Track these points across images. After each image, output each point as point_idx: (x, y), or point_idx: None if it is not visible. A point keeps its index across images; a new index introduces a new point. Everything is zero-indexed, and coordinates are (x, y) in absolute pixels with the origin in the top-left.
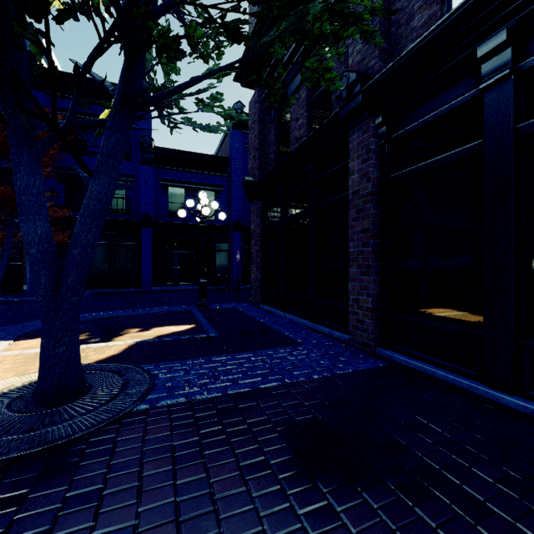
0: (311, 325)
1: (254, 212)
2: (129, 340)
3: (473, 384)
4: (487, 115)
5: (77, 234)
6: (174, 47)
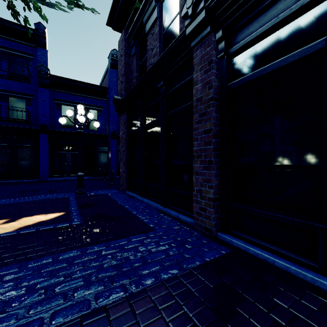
0: (162, 209)
1: (121, 122)
2: None
3: (318, 278)
4: None
5: None
6: None
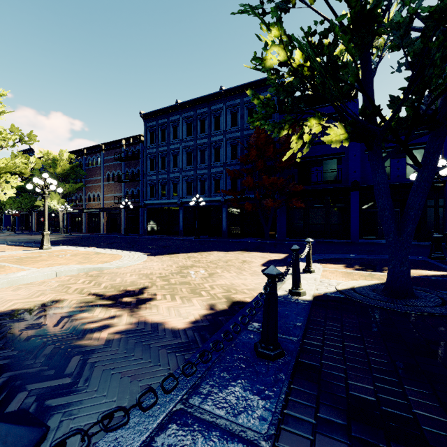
0: None
1: None
2: None
3: None
4: None
5: (412, 203)
6: None
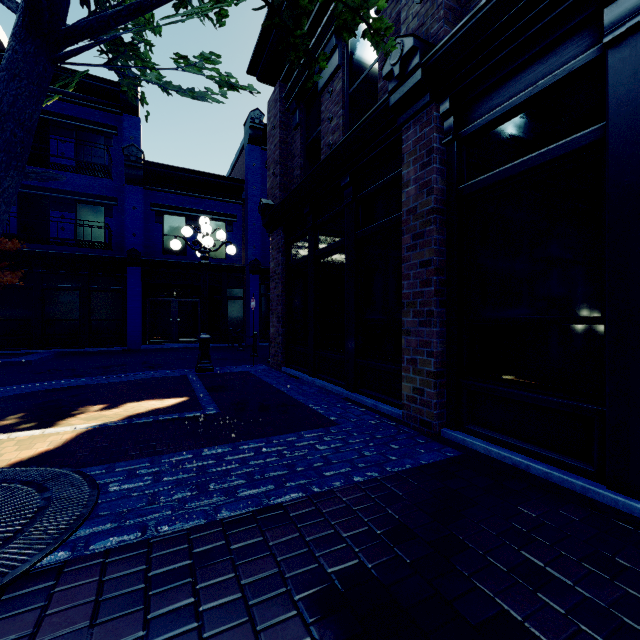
0: (349, 395)
1: (273, 246)
2: (81, 424)
3: (591, 486)
4: (613, 84)
5: None
6: None
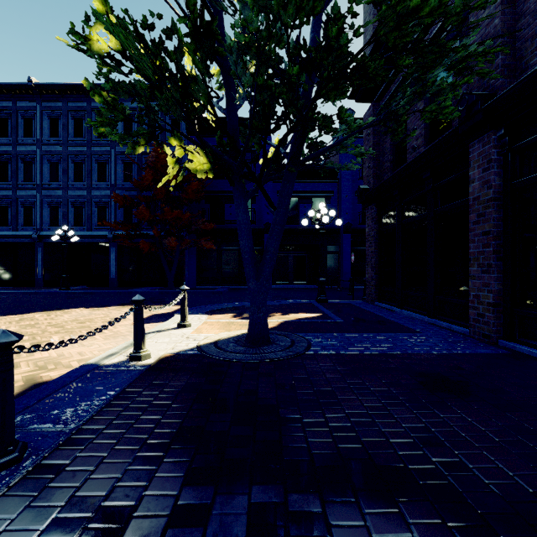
0: (429, 320)
1: (368, 216)
2: (278, 320)
3: None
4: None
5: (268, 246)
6: (330, 126)
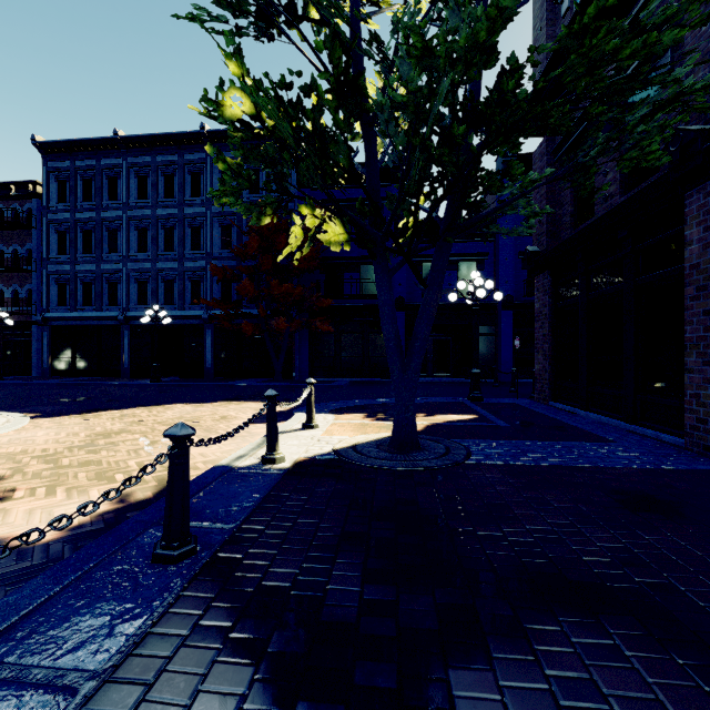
0: (627, 427)
1: (539, 288)
2: (423, 422)
3: None
4: None
5: (417, 332)
6: (498, 185)
